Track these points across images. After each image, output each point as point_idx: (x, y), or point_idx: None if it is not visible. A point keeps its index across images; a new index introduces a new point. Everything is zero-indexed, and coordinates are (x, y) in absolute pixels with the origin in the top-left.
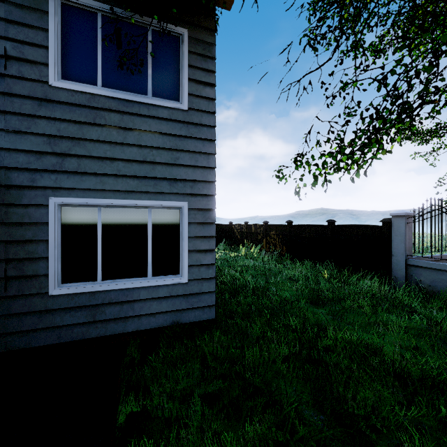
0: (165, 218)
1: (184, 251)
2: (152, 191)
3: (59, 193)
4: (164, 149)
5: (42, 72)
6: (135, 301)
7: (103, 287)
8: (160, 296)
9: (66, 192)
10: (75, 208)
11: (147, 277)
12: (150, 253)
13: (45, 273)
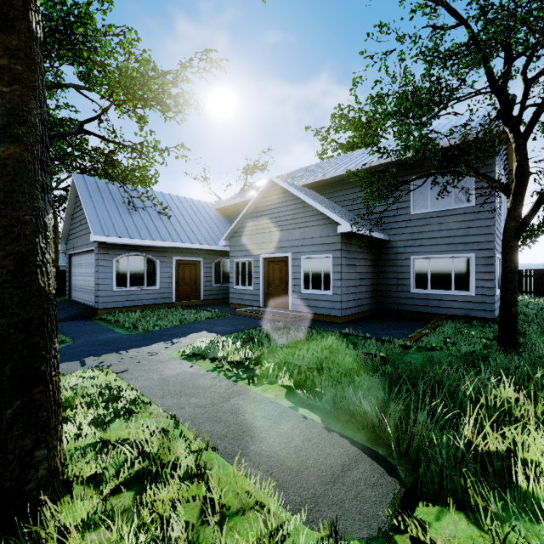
0: (461, 263)
1: (472, 279)
2: (453, 250)
3: (413, 254)
4: (460, 228)
5: (408, 210)
6: (445, 300)
7: (430, 292)
8: (458, 300)
9: (416, 253)
10: (419, 259)
11: (451, 290)
12: (453, 279)
13: (409, 284)
